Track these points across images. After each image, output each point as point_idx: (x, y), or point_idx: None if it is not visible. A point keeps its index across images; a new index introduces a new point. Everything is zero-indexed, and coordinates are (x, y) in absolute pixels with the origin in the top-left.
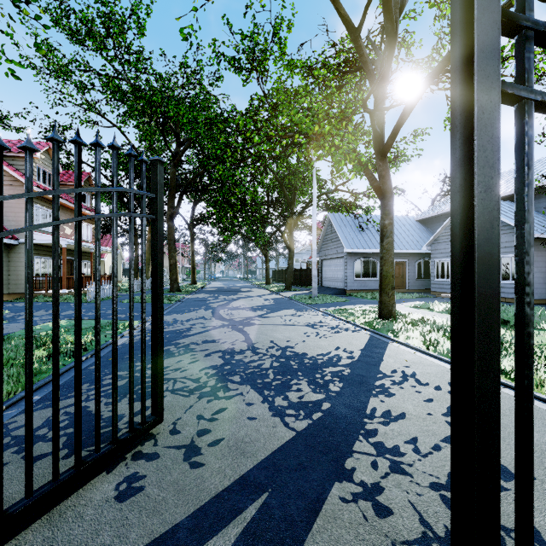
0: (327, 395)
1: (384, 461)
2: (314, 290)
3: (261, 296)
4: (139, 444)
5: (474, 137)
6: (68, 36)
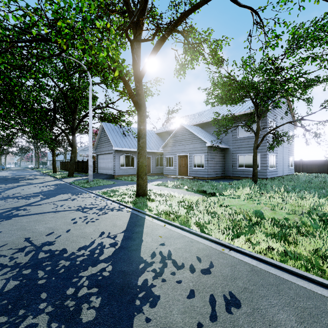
0: None
1: None
2: (90, 176)
3: (43, 183)
4: None
5: None
6: None
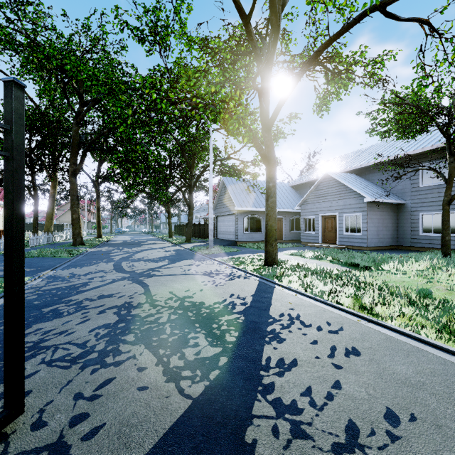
0: (223, 347)
1: (284, 423)
2: (210, 242)
3: (164, 248)
4: None
5: None
6: None
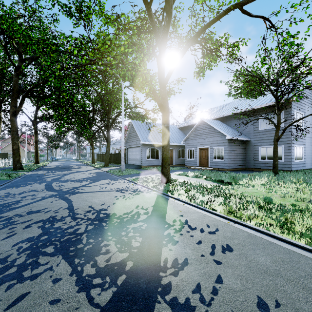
0: (130, 252)
1: None
2: (122, 166)
3: (87, 171)
4: None
5: None
6: None
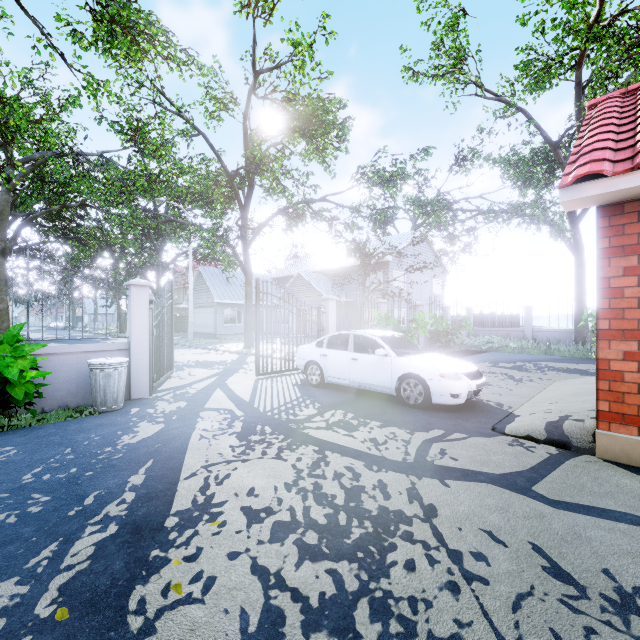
0: (227, 366)
1: (248, 370)
2: (191, 334)
3: None
4: (171, 376)
5: (257, 306)
6: None
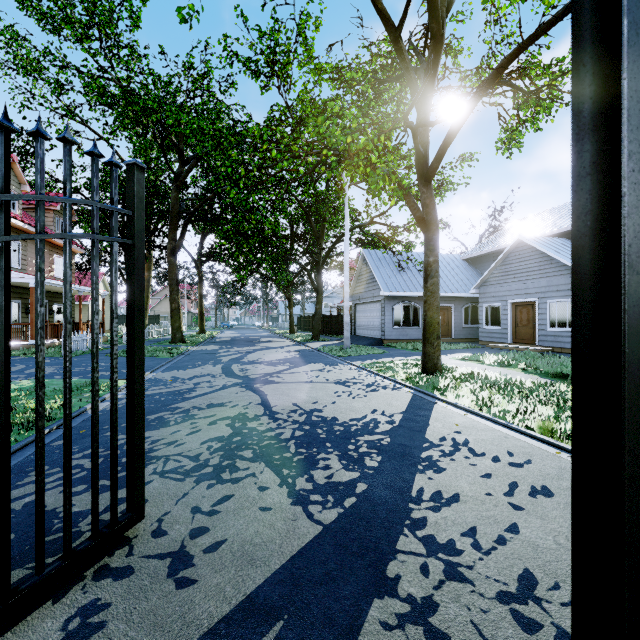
0: (362, 473)
1: (436, 563)
2: (346, 340)
3: (283, 347)
4: (107, 553)
5: (623, 75)
6: (39, 21)
